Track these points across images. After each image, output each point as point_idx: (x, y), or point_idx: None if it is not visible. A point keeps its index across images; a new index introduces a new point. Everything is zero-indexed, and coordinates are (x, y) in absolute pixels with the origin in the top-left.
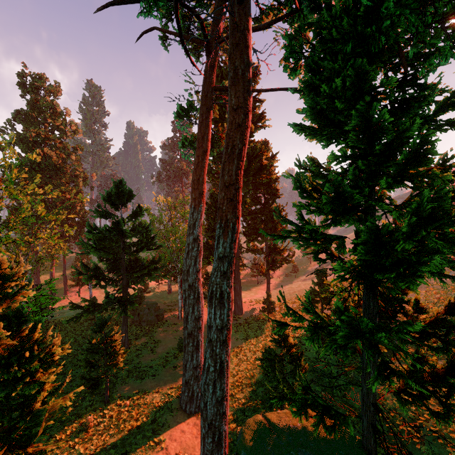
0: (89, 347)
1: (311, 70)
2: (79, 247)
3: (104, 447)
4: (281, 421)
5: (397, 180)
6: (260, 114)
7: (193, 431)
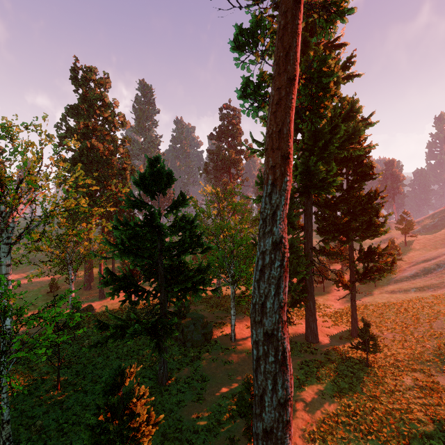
0: (94, 427)
1: None
2: None
3: None
4: None
5: None
6: (347, 58)
7: None
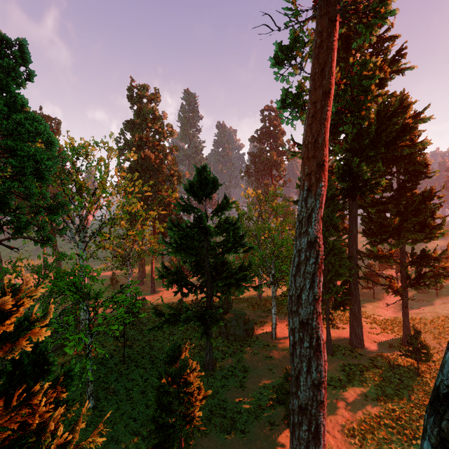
0: (158, 387)
1: None
2: None
3: None
4: None
5: None
6: (396, 52)
7: None
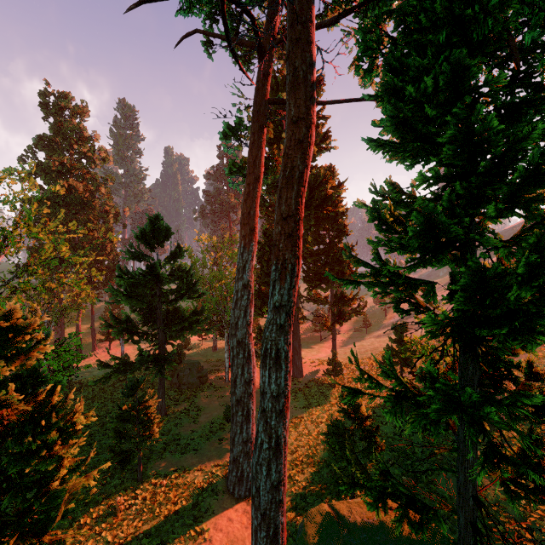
0: (119, 414)
1: (392, 69)
2: (110, 295)
3: (135, 535)
4: (353, 513)
5: (507, 208)
6: (324, 133)
7: (243, 519)
